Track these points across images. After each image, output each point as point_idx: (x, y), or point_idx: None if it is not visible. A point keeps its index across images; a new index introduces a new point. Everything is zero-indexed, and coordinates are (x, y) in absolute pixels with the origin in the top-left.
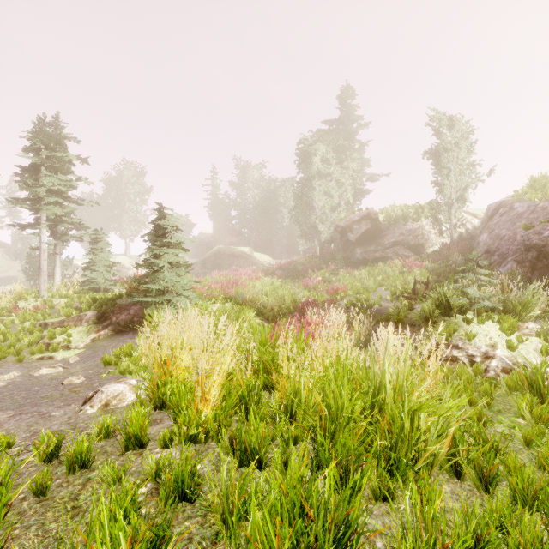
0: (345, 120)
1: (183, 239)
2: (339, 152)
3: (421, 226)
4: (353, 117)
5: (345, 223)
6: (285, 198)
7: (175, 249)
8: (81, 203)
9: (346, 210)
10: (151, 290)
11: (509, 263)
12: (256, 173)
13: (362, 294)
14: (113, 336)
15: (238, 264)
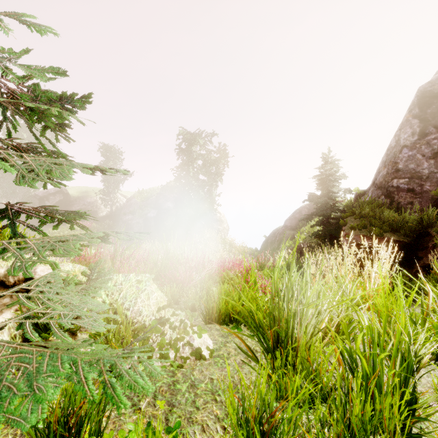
0: None
1: None
2: None
3: (96, 200)
4: None
5: (43, 194)
6: None
7: None
8: None
9: None
10: None
11: None
12: None
13: None
14: None
15: None
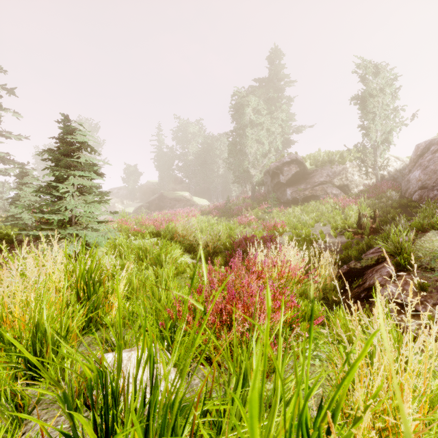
0: (273, 78)
1: (95, 160)
2: (269, 103)
3: (347, 168)
4: (281, 75)
5: (276, 166)
6: (220, 151)
7: (86, 172)
8: (8, 137)
9: (275, 158)
10: (53, 222)
11: None
12: (195, 130)
13: (300, 230)
14: None
15: (178, 207)
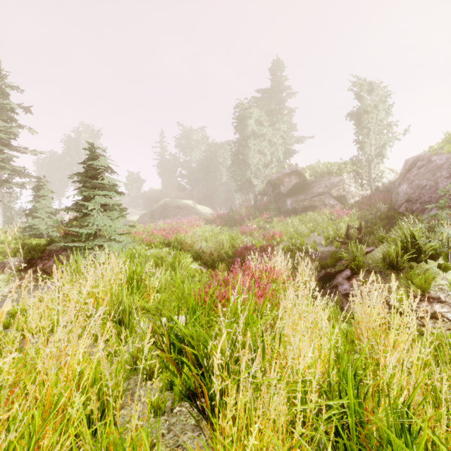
0: (275, 89)
1: (116, 181)
2: (271, 115)
3: (344, 179)
4: (283, 86)
5: (277, 177)
6: (223, 158)
7: (108, 191)
8: (24, 152)
9: (277, 168)
10: (81, 234)
11: (433, 210)
12: (198, 137)
13: (296, 239)
14: (37, 285)
15: (182, 215)
